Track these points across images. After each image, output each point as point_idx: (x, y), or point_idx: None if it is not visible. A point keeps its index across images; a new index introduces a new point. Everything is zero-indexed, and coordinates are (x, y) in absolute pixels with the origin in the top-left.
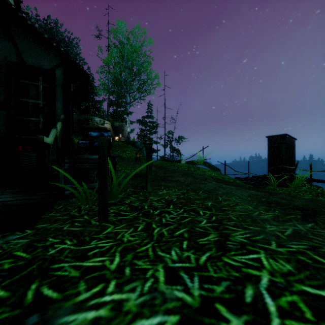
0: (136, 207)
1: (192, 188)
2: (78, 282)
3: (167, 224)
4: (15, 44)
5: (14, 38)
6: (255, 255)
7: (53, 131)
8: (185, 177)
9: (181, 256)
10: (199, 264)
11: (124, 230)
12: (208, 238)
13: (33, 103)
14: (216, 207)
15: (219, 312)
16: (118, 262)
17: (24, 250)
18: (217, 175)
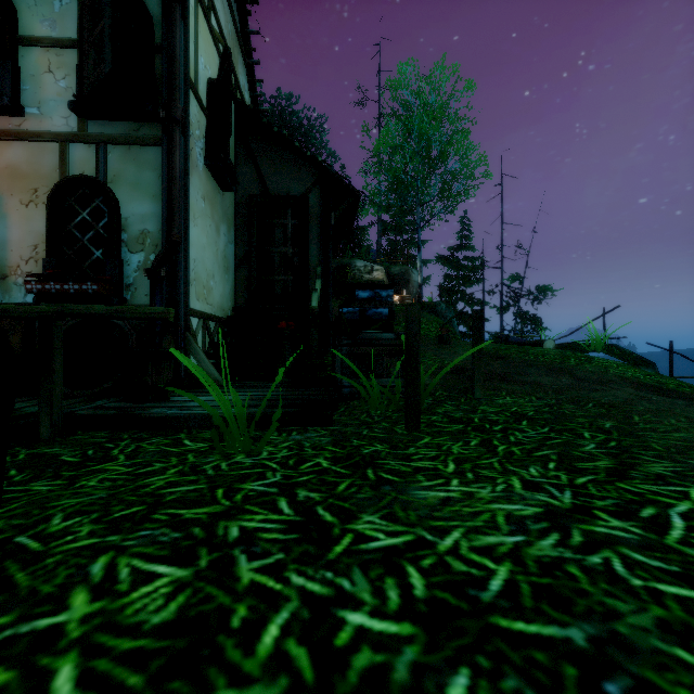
0: (459, 419)
1: (569, 397)
2: (414, 474)
3: (518, 443)
4: (258, 167)
5: (256, 159)
6: (680, 488)
7: (314, 296)
8: (554, 376)
9: (545, 474)
10: (574, 483)
11: (449, 443)
12: (594, 464)
13: (280, 253)
14: (622, 430)
15: (596, 515)
16: (454, 468)
17: (333, 446)
18: (642, 376)
